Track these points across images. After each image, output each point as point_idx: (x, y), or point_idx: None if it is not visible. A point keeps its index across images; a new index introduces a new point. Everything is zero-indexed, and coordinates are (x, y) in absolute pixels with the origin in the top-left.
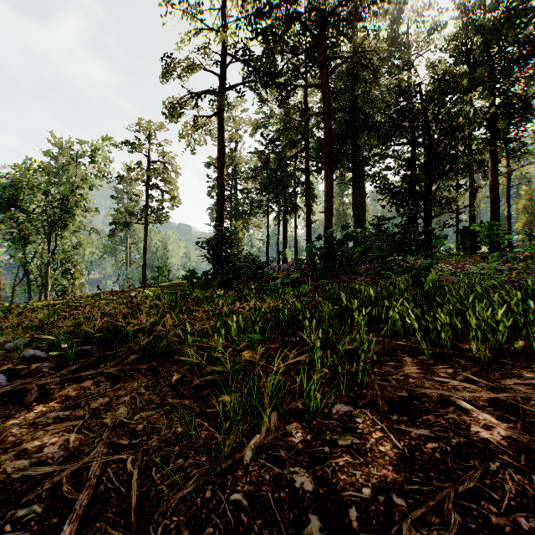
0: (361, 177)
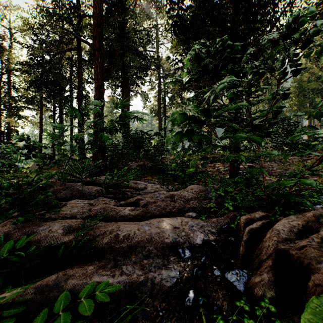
0: (128, 91)
